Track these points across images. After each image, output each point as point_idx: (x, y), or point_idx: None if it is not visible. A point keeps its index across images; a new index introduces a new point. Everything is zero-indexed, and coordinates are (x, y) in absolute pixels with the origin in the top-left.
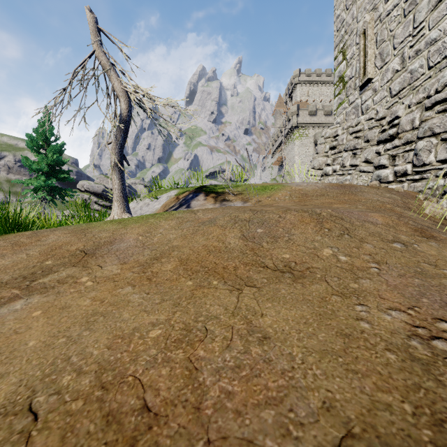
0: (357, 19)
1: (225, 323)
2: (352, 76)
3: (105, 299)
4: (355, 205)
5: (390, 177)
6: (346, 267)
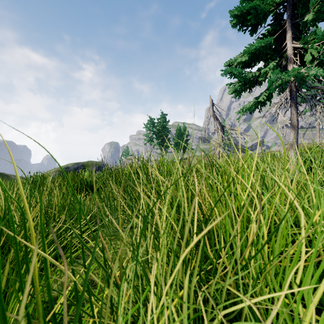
0: None
1: None
2: None
3: None
4: None
5: None
6: None
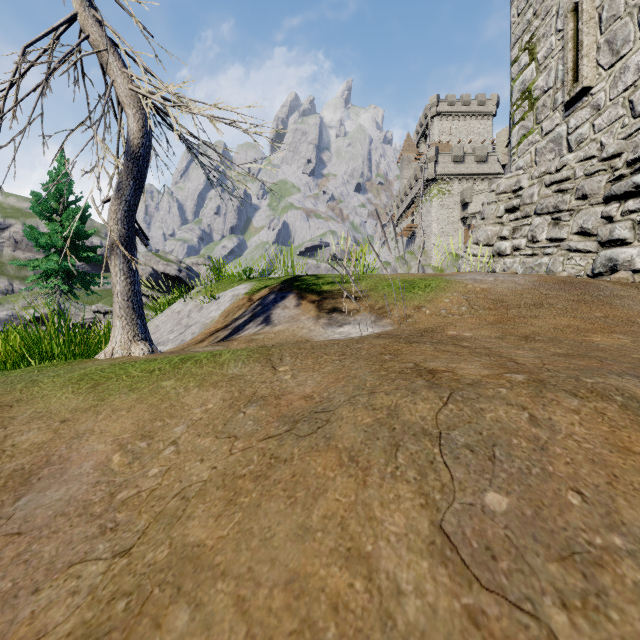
0: None
1: None
2: (548, 87)
3: None
4: None
5: (638, 262)
6: None
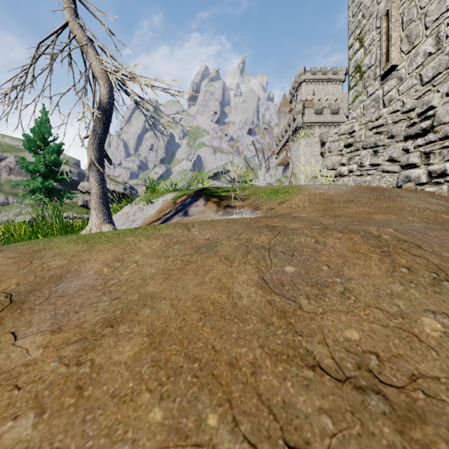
0: (378, 0)
1: None
2: (371, 65)
3: None
4: (404, 216)
5: (423, 178)
6: None
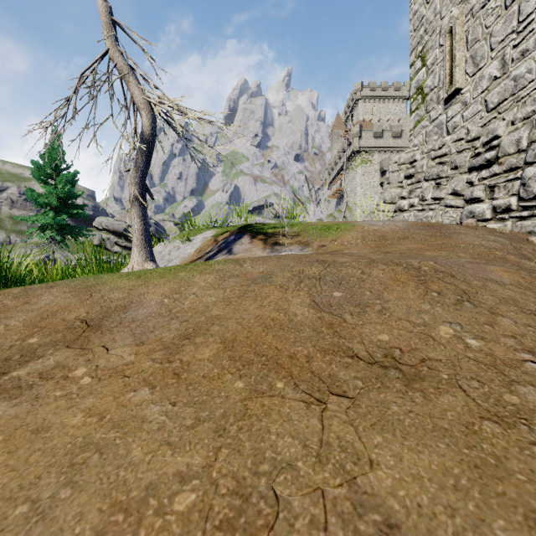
0: (441, 15)
1: (308, 481)
2: (434, 86)
3: (106, 412)
4: (455, 252)
5: (488, 214)
6: (484, 360)
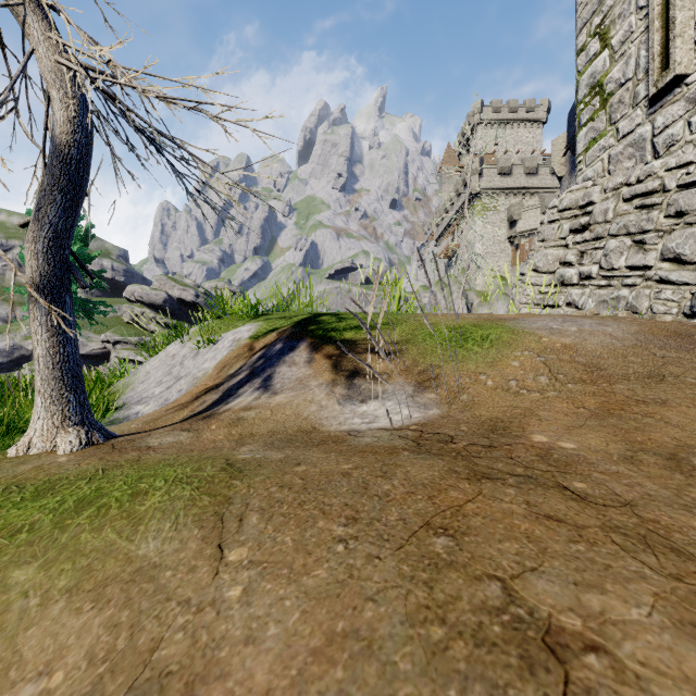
0: None
1: None
2: (626, 79)
3: None
4: None
5: None
6: None
